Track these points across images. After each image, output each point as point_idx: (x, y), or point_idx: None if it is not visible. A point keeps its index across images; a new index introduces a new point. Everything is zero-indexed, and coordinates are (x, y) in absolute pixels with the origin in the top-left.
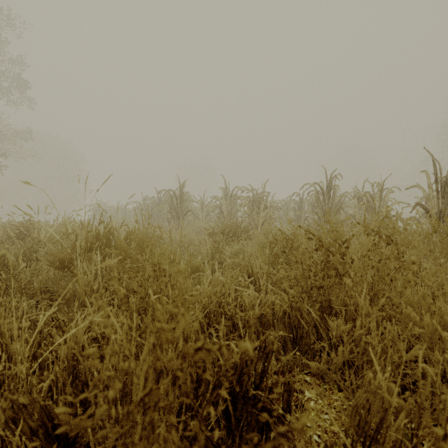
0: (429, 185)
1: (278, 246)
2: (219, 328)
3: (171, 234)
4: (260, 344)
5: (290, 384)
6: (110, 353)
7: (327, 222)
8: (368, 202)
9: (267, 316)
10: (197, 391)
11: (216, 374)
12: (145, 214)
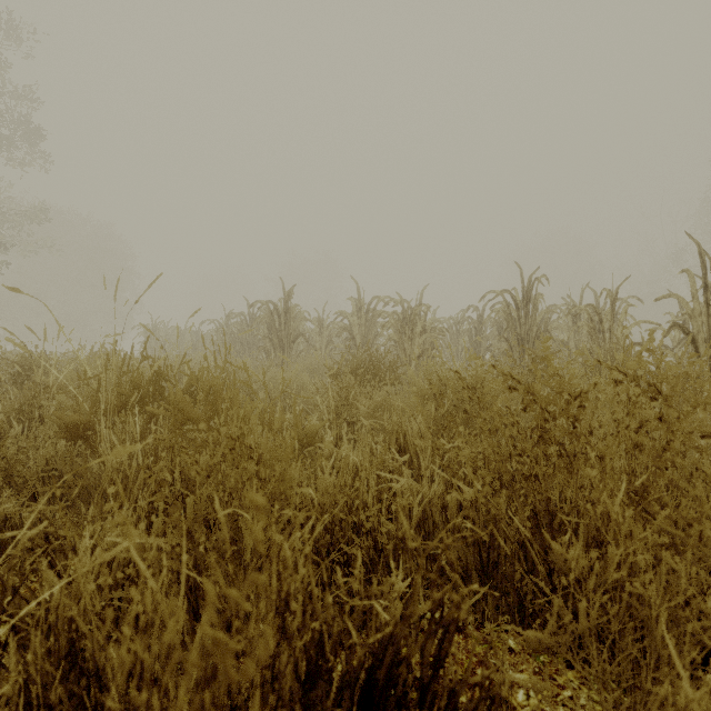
0: (694, 294)
1: (448, 397)
2: (350, 552)
3: (270, 374)
4: (432, 607)
5: (493, 688)
6: (112, 663)
7: (546, 359)
8: (592, 322)
9: (447, 552)
10: (307, 697)
11: (345, 659)
12: (228, 341)
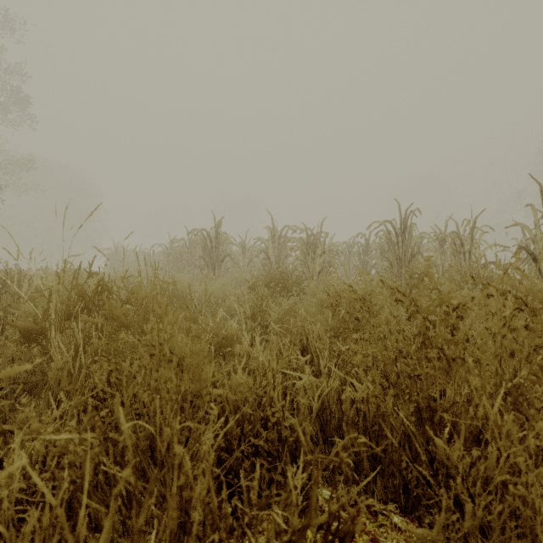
0: (536, 223)
1: (342, 305)
2: (257, 444)
3: (203, 286)
4: (328, 519)
5: None
6: None
7: (428, 276)
8: (455, 245)
9: (343, 465)
10: None
11: None
12: (172, 260)
